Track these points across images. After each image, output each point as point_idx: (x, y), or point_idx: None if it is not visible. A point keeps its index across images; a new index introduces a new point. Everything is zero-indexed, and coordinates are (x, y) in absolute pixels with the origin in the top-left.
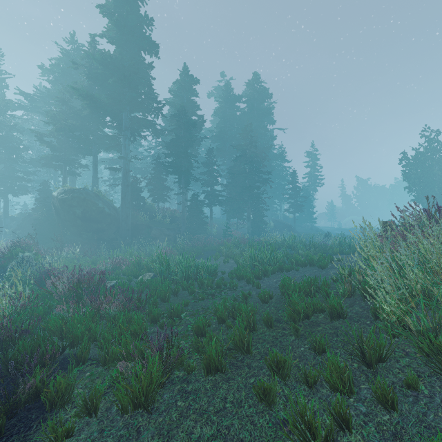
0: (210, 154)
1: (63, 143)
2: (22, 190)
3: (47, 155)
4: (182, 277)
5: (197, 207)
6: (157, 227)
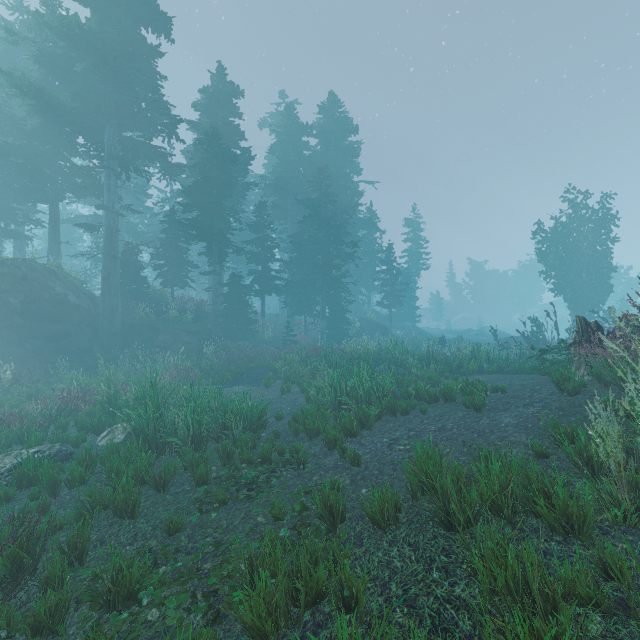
0: (261, 211)
1: None
2: None
3: None
4: (187, 438)
5: (240, 296)
6: (169, 329)
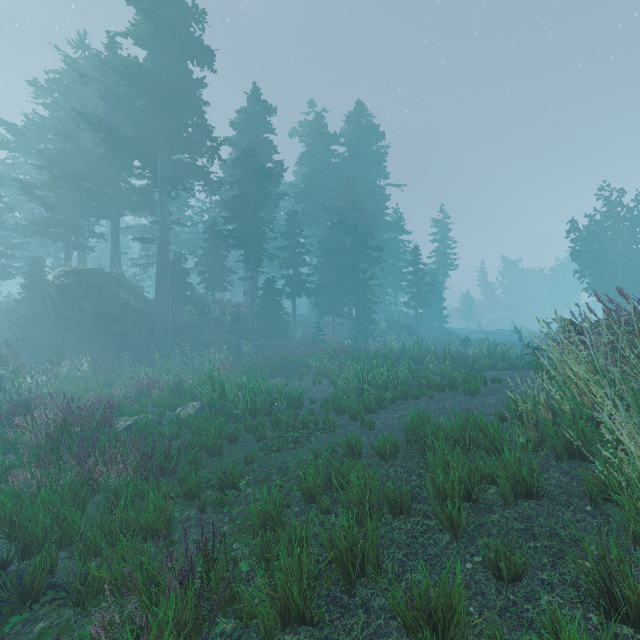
0: (292, 219)
1: (65, 199)
2: (2, 273)
3: (39, 218)
4: (246, 411)
5: (273, 299)
6: (212, 329)
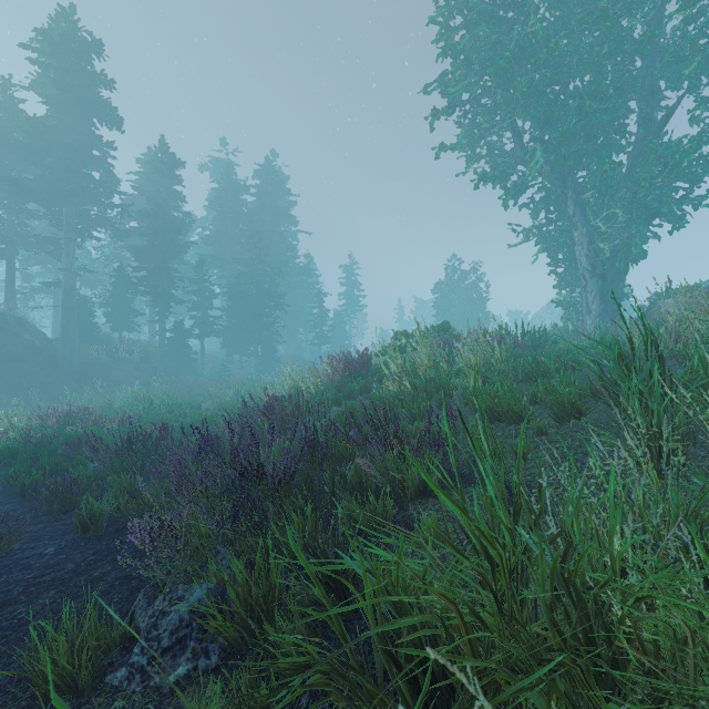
0: (201, 267)
1: None
2: None
3: None
4: (166, 412)
5: (182, 340)
6: (122, 367)
